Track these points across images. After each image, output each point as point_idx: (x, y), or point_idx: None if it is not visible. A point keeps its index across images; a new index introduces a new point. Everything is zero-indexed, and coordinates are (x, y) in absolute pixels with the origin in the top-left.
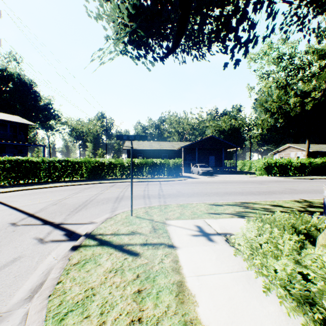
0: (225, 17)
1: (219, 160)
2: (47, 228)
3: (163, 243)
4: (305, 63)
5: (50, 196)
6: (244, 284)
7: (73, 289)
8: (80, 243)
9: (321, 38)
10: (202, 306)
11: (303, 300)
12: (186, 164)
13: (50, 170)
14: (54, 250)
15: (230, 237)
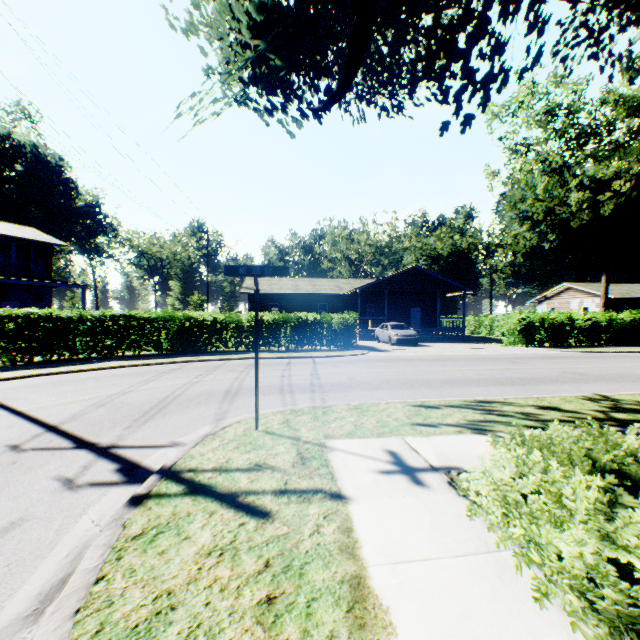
0: (445, 29)
1: (430, 315)
2: (82, 456)
3: (321, 489)
4: (601, 123)
5: (94, 388)
6: (493, 584)
7: (129, 595)
8: (149, 490)
9: (635, 72)
10: (405, 635)
11: (624, 625)
12: (365, 322)
13: (94, 336)
14: (95, 505)
15: (458, 475)
